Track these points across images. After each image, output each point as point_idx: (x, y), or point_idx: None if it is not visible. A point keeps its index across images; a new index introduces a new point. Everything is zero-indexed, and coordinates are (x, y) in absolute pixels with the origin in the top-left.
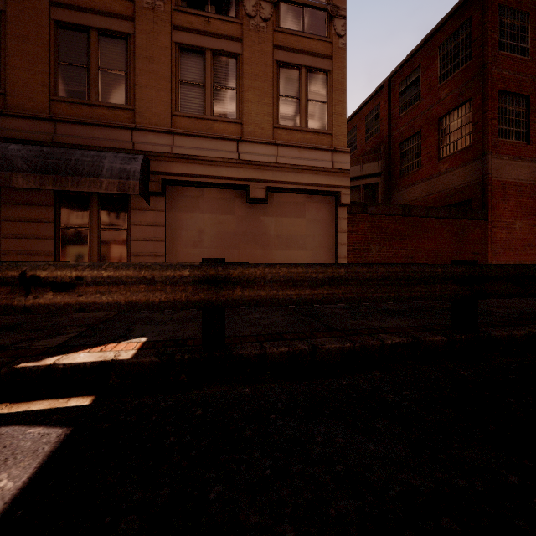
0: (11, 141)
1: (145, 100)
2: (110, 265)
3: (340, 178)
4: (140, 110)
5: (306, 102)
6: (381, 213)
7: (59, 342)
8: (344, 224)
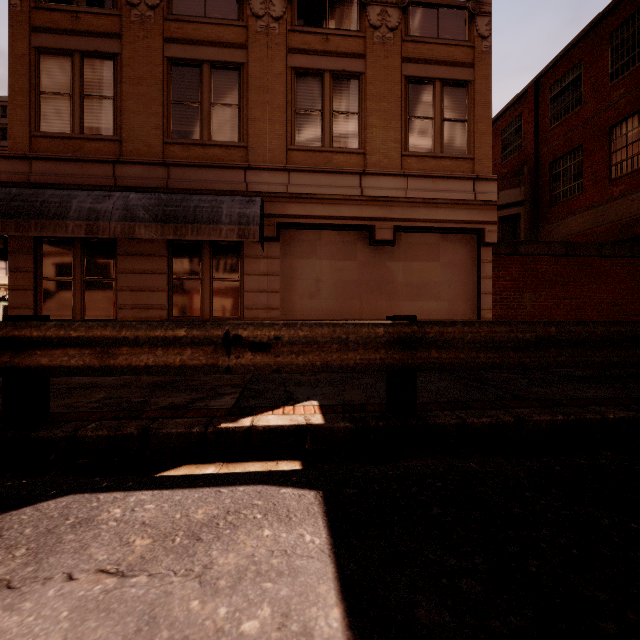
0: (127, 190)
1: (258, 135)
2: (304, 324)
3: (484, 212)
4: (253, 146)
5: (441, 122)
6: (537, 254)
7: (231, 402)
8: (489, 269)
